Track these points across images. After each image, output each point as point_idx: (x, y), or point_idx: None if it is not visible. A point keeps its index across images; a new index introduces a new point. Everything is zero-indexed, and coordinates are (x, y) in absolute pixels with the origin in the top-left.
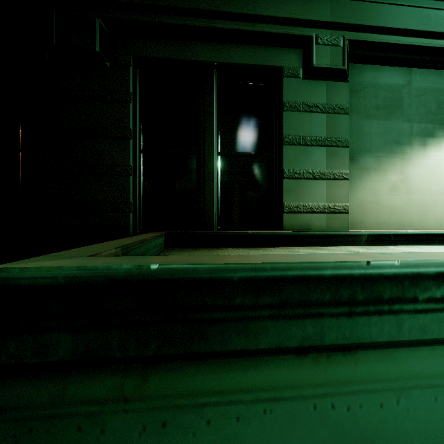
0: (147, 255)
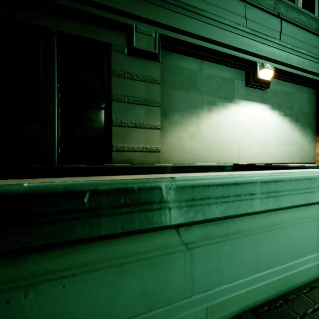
0: None
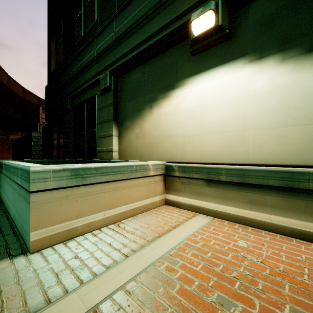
0: (43, 163)
